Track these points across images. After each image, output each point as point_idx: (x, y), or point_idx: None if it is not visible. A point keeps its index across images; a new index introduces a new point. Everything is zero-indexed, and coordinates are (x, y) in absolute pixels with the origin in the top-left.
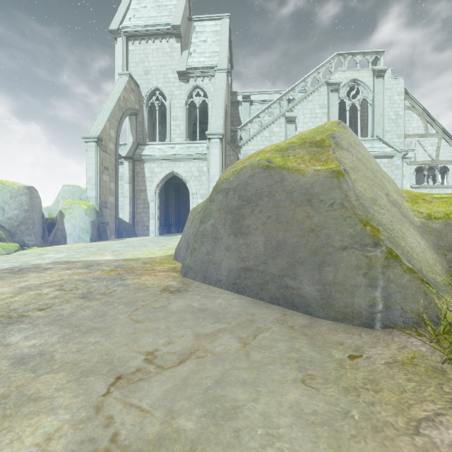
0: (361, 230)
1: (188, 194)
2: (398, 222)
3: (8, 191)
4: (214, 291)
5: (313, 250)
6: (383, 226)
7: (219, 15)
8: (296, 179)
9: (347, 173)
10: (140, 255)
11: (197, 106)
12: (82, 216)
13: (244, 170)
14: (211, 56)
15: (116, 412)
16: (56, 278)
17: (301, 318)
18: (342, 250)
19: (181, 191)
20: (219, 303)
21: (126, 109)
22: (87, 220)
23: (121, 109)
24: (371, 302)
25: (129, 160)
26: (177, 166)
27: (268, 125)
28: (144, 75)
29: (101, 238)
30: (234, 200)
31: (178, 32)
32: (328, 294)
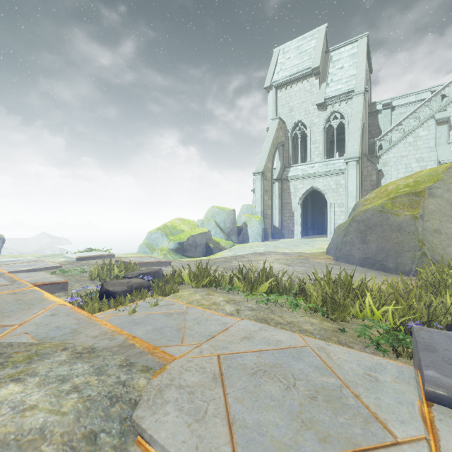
0: (417, 244)
1: (324, 200)
2: (451, 241)
3: (226, 213)
4: (351, 266)
5: (396, 251)
6: (430, 243)
7: (356, 38)
8: (394, 219)
9: (421, 217)
10: (304, 251)
11: (334, 128)
12: (257, 225)
13: (368, 211)
14: (348, 81)
15: (332, 276)
16: (280, 257)
17: (385, 273)
18: (407, 251)
19: (317, 197)
20: (354, 268)
21: (277, 145)
22: (260, 228)
23: (274, 146)
24: (410, 268)
25: (278, 181)
26: (316, 181)
27: (412, 130)
28: (289, 113)
29: (265, 239)
30: (362, 227)
31: (317, 72)
32: (397, 266)
